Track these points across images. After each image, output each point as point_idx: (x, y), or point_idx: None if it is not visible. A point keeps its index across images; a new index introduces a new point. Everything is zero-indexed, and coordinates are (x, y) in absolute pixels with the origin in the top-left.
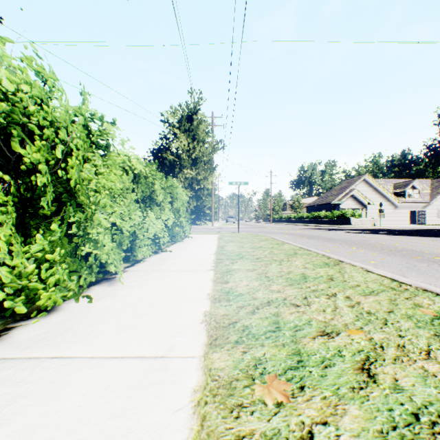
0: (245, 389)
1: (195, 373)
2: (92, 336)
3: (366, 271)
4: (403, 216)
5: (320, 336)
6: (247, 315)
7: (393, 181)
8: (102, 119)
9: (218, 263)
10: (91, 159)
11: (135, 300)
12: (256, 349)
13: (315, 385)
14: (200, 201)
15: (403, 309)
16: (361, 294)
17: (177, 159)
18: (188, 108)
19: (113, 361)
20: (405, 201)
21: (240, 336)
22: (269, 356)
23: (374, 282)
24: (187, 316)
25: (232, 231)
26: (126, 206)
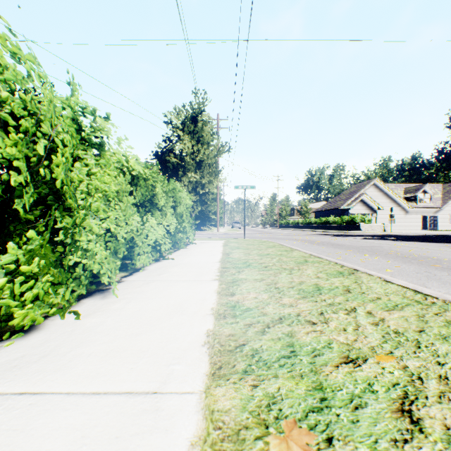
0: (256, 442)
1: (194, 417)
2: (73, 363)
3: (385, 281)
4: (414, 221)
5: (343, 364)
6: (256, 335)
7: (404, 185)
8: (94, 114)
9: (223, 272)
10: (82, 158)
11: (129, 316)
12: (269, 382)
13: (346, 436)
14: (205, 206)
15: (435, 327)
16: (384, 309)
17: (180, 162)
18: (192, 109)
19: (93, 398)
20: (417, 206)
21: (248, 364)
22: (285, 392)
23: (396, 294)
24: (187, 337)
25: (238, 237)
26: (123, 210)
